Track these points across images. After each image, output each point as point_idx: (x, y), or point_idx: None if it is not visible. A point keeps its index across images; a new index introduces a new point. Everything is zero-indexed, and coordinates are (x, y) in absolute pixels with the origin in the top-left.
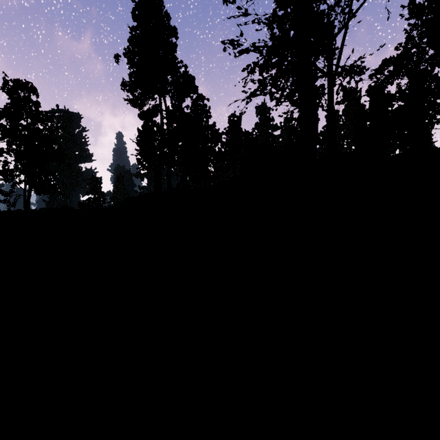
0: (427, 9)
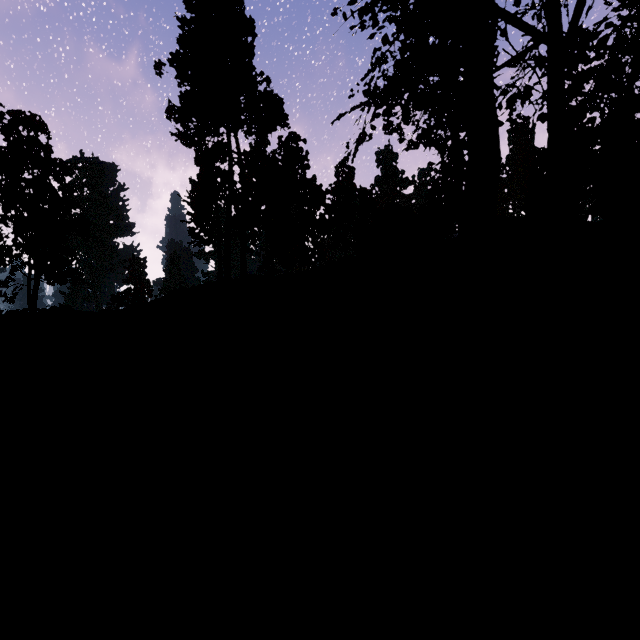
0: None
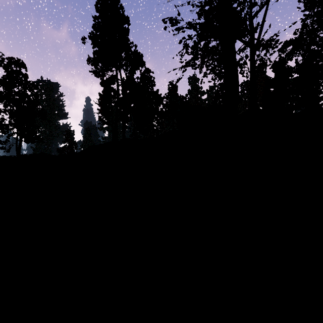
0: (318, 3)
